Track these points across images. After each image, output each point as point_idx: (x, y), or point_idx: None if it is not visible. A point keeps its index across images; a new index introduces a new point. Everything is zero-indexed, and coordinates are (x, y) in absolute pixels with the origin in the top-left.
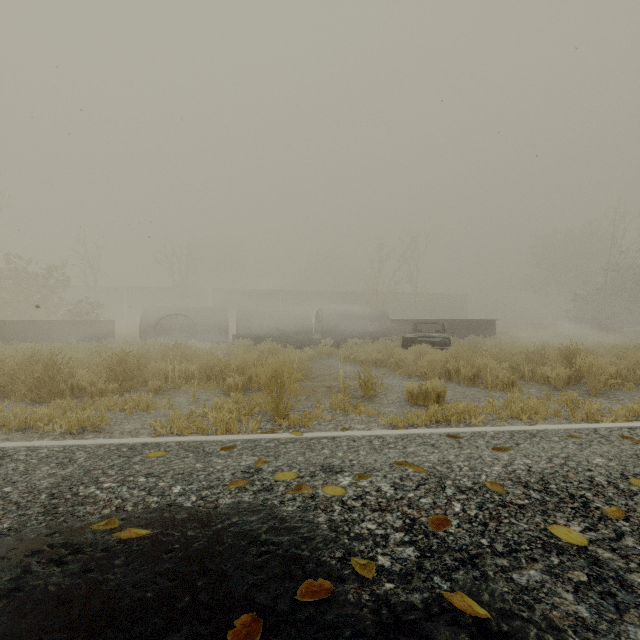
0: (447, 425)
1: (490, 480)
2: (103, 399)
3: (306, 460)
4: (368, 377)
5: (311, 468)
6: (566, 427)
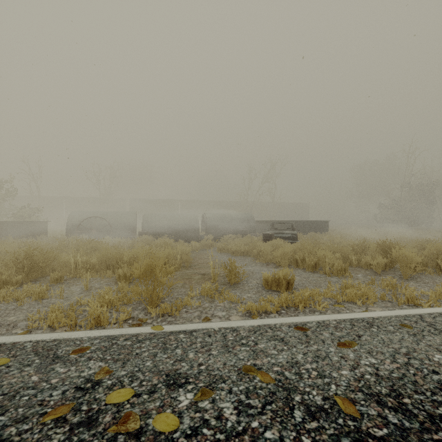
0: (295, 310)
1: (340, 392)
2: (2, 290)
3: (154, 366)
4: (232, 268)
5: (154, 379)
6: (396, 314)
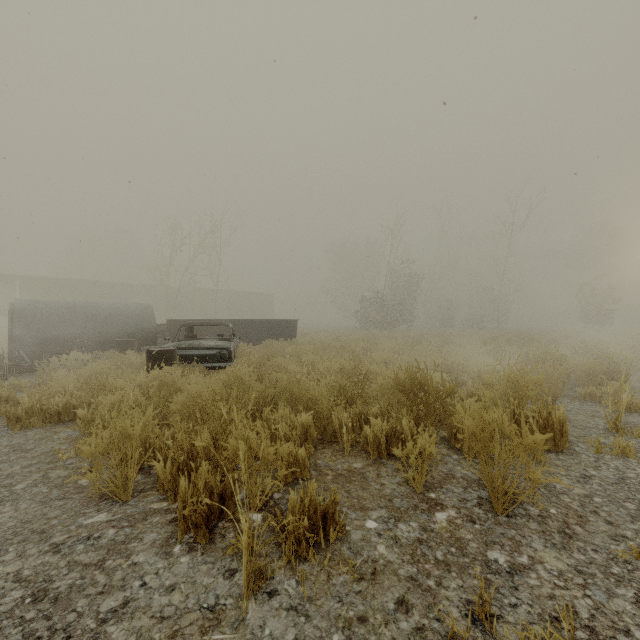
0: None
1: None
2: None
3: None
4: None
5: None
6: None
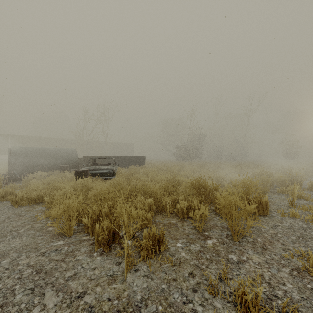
0: None
1: None
2: None
3: None
4: None
5: None
6: None
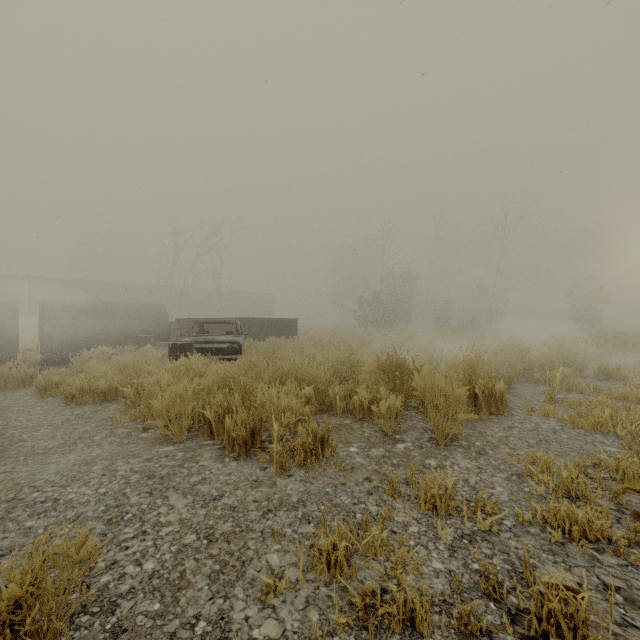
0: None
1: None
2: None
3: None
4: None
5: None
6: None
